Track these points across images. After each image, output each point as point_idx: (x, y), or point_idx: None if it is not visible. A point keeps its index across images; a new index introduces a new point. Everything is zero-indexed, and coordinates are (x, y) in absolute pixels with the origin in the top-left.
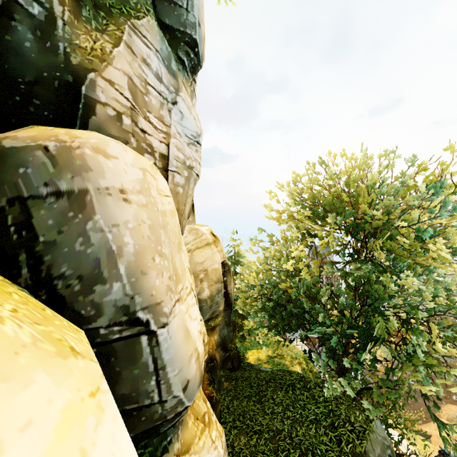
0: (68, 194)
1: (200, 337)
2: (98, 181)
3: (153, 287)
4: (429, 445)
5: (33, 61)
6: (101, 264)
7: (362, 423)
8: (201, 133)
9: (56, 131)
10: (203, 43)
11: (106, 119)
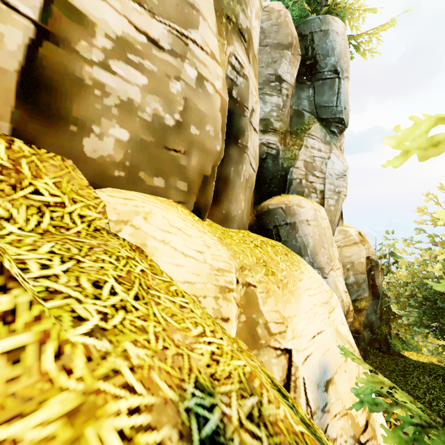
0: (289, 224)
1: (344, 293)
2: (299, 218)
3: (320, 261)
4: None
5: (271, 170)
6: (301, 249)
7: None
8: (346, 169)
9: (283, 199)
10: (348, 114)
11: (296, 185)
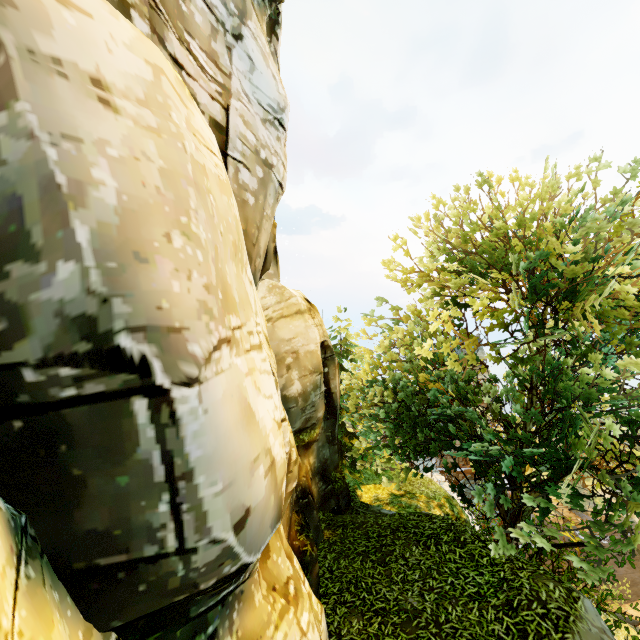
0: None
1: (277, 432)
2: (31, 34)
3: (165, 293)
4: (639, 636)
5: None
6: (26, 212)
7: (561, 602)
8: (285, 106)
9: None
10: None
11: None
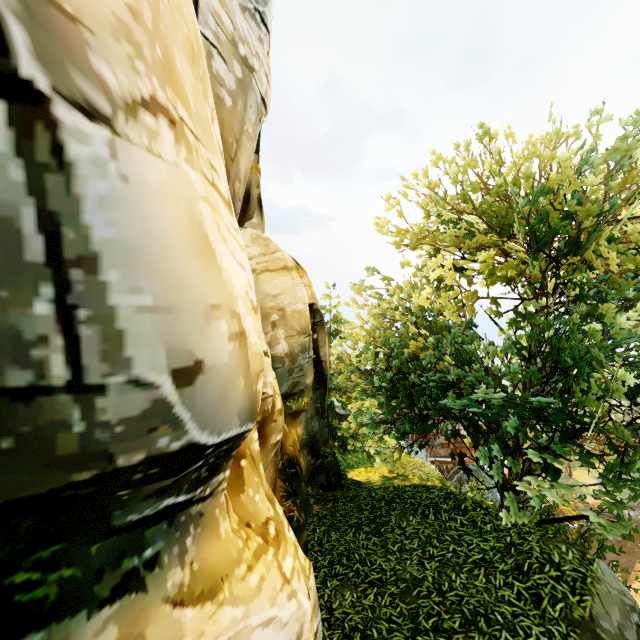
0: None
1: (251, 311)
2: None
3: None
4: None
5: None
6: None
7: (576, 564)
8: None
9: None
10: None
11: None
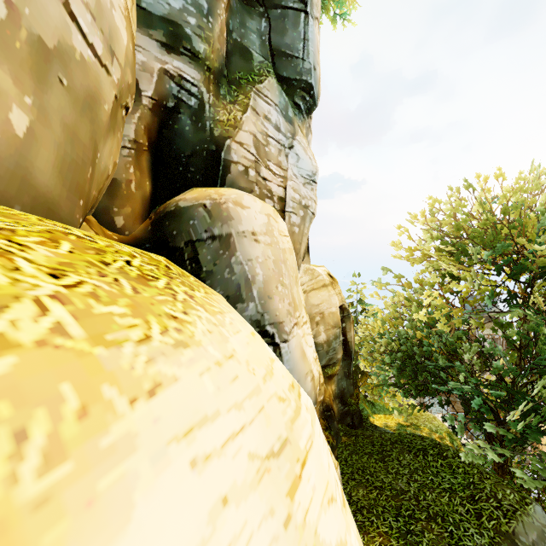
0: (219, 237)
1: (315, 363)
2: (237, 226)
3: (277, 309)
4: None
5: (190, 139)
6: (241, 288)
7: (513, 502)
8: (316, 171)
9: (208, 191)
10: (319, 83)
11: (237, 175)
